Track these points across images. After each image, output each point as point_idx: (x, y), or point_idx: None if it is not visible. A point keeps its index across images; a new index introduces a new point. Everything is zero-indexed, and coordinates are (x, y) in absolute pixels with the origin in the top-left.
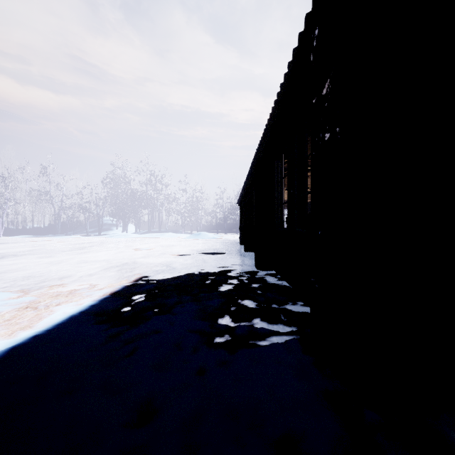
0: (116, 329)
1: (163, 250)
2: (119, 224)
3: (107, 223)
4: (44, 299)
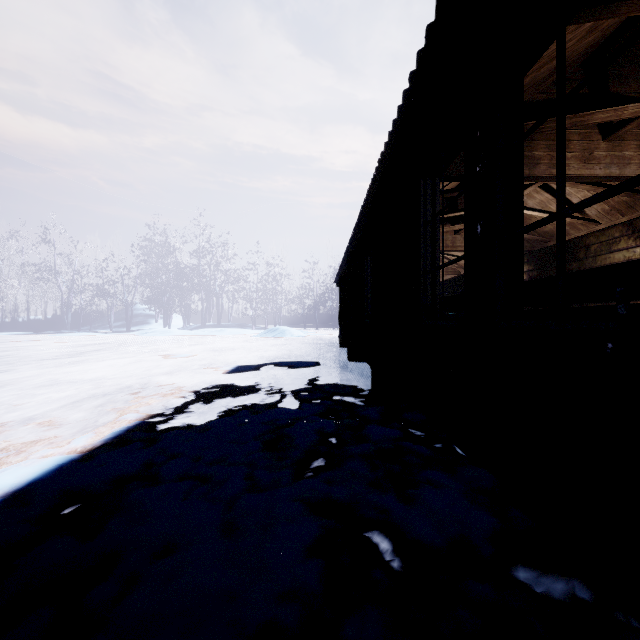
0: None
1: (211, 358)
2: (160, 315)
3: (142, 314)
4: None
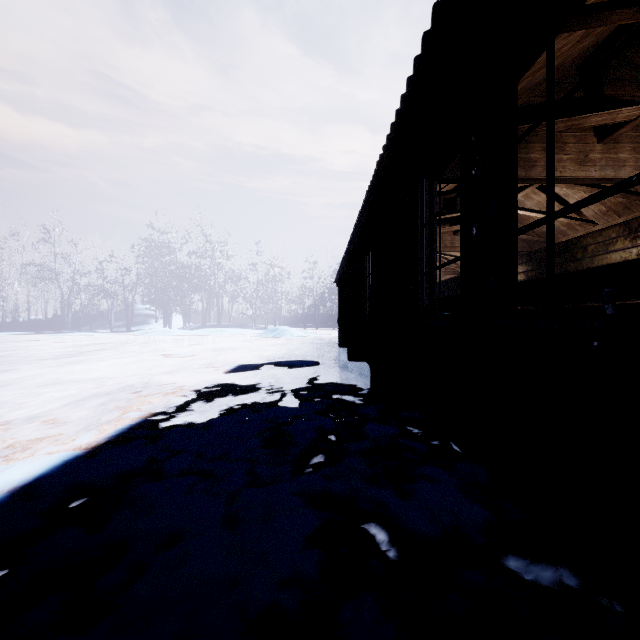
0: None
1: (212, 357)
2: (160, 315)
3: (142, 314)
4: None
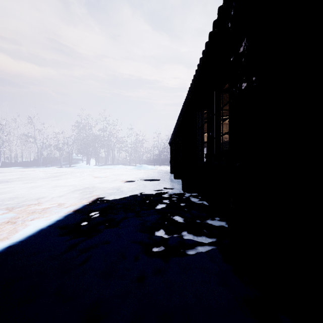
0: (74, 240)
1: (114, 178)
2: (84, 159)
3: (75, 158)
4: (22, 215)
